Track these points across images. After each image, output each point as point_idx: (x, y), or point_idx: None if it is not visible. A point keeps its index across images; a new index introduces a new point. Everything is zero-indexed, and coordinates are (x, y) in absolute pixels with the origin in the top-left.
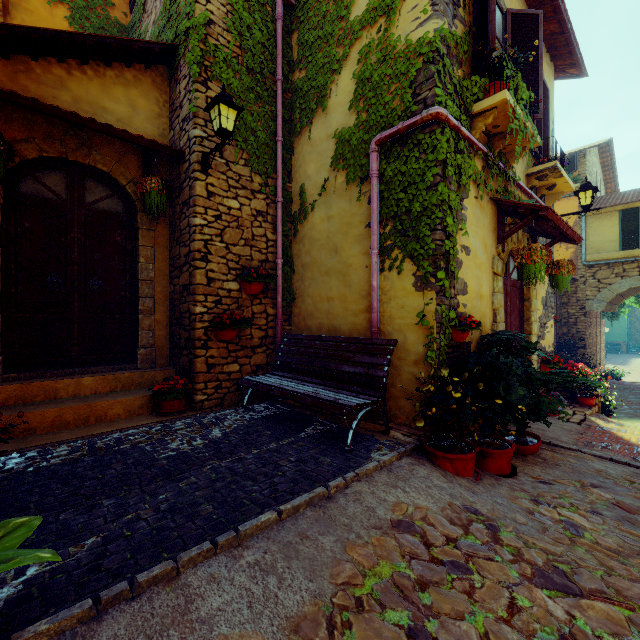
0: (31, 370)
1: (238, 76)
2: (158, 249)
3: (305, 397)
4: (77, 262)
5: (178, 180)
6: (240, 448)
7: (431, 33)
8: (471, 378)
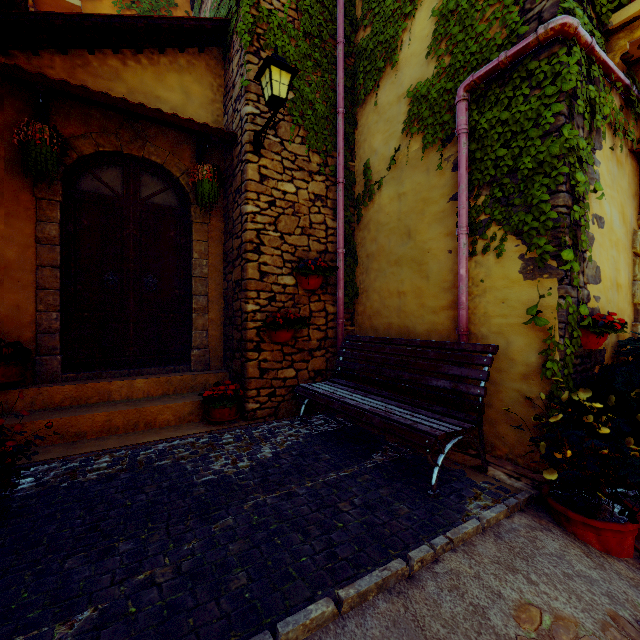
0: (89, 370)
1: (294, 43)
2: (212, 244)
3: (372, 416)
4: (132, 259)
5: (231, 167)
6: (291, 477)
7: None
8: (618, 403)
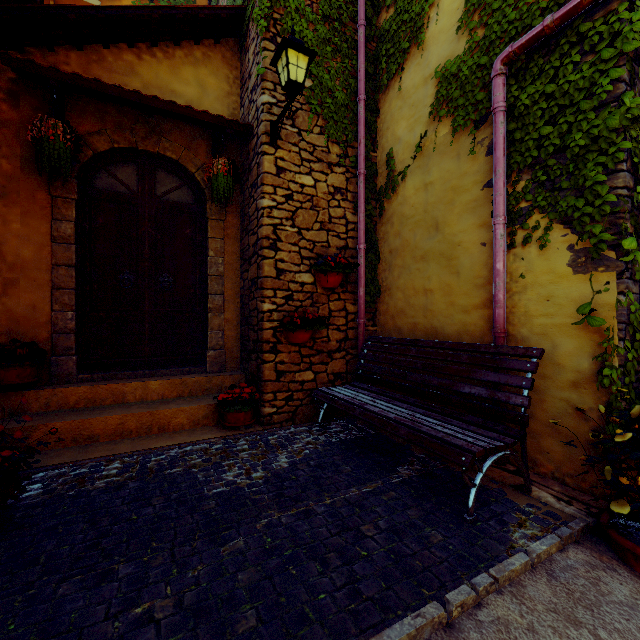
0: (104, 371)
1: (312, 28)
2: (228, 241)
3: (398, 426)
4: (148, 258)
5: (247, 161)
6: (309, 491)
7: None
8: None
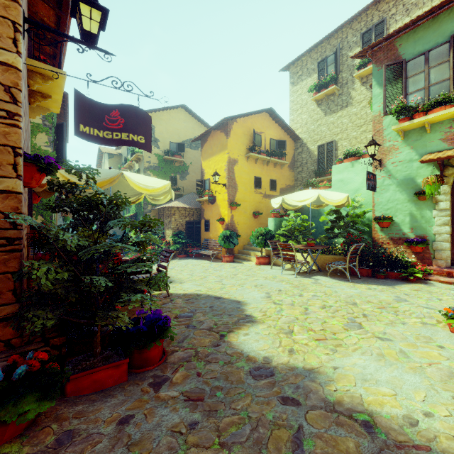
0: None
1: None
2: None
3: None
4: None
5: None
6: None
7: (50, 151)
8: None
